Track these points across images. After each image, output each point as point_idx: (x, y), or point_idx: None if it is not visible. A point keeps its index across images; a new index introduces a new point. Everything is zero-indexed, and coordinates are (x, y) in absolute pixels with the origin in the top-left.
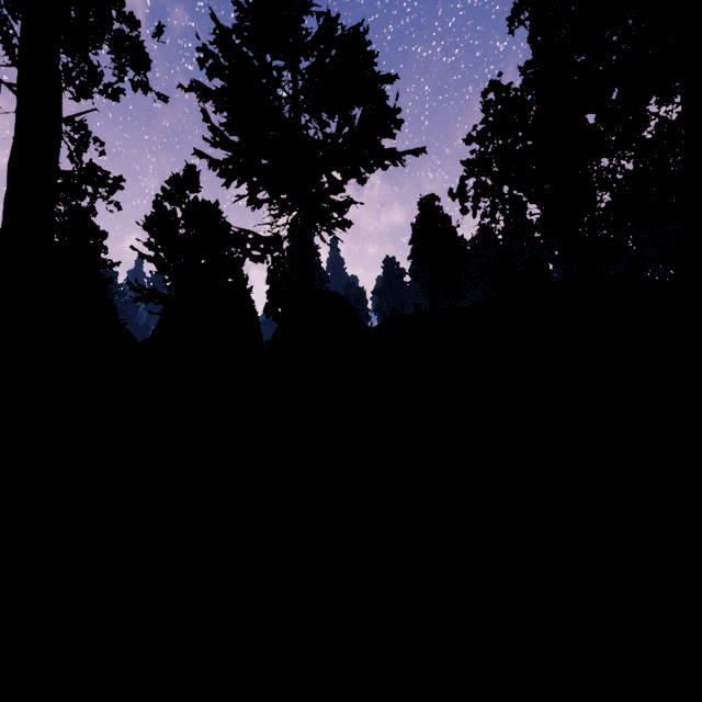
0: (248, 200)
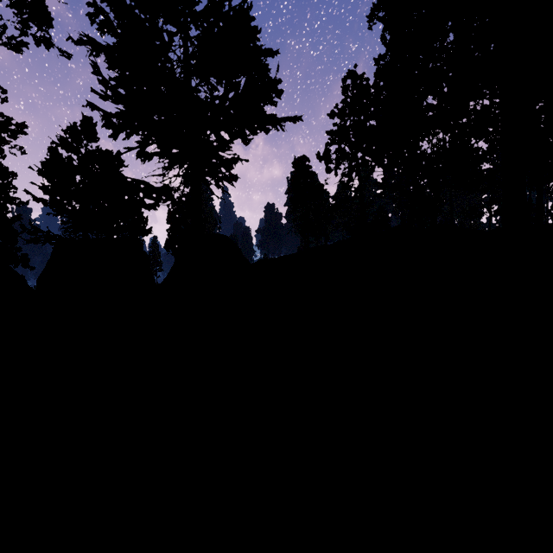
0: (137, 152)
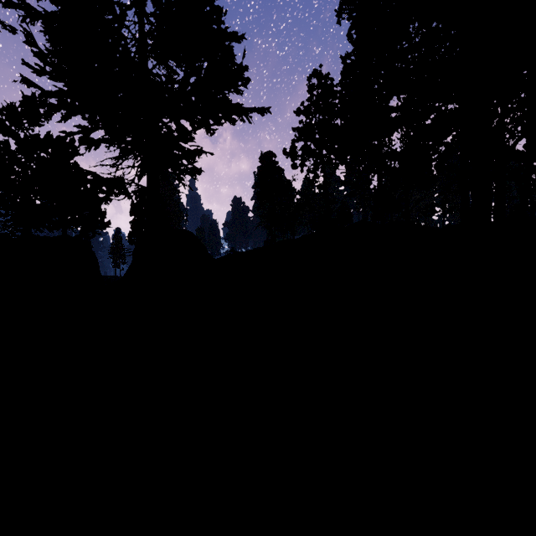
0: (79, 138)
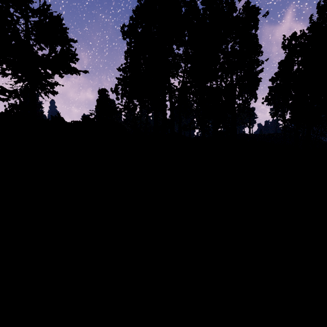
0: (0, 72)
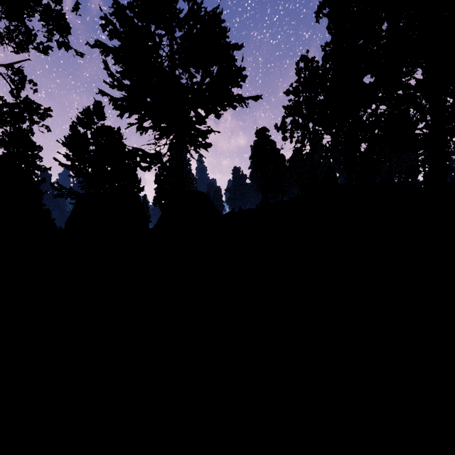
0: (137, 127)
